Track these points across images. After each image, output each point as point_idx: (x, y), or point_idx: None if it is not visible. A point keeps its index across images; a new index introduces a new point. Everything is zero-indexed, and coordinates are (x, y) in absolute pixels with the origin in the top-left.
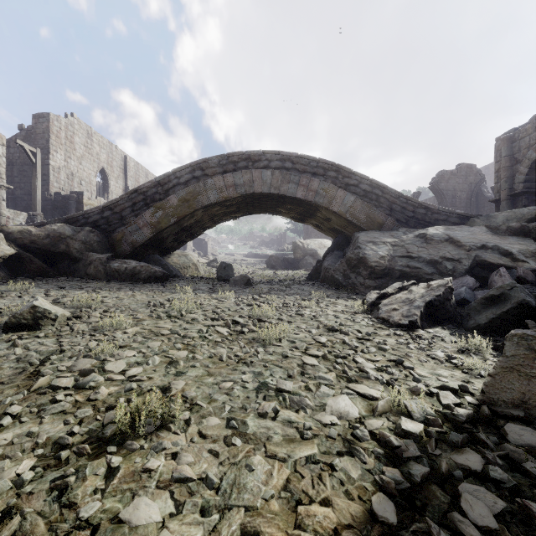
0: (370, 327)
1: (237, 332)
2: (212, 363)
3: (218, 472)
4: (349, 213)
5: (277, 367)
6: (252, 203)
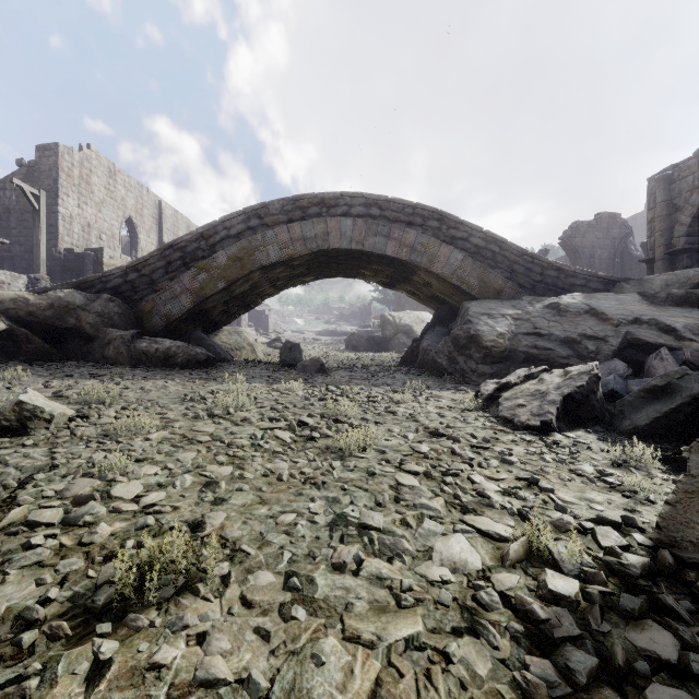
0: (488, 429)
1: (304, 437)
2: (267, 484)
3: (267, 668)
4: (456, 275)
5: (360, 490)
6: (327, 262)
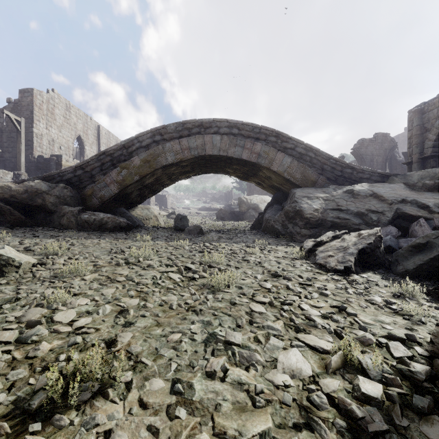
0: (309, 272)
1: (188, 278)
2: (162, 311)
3: None
4: (287, 172)
5: (226, 315)
6: (204, 164)
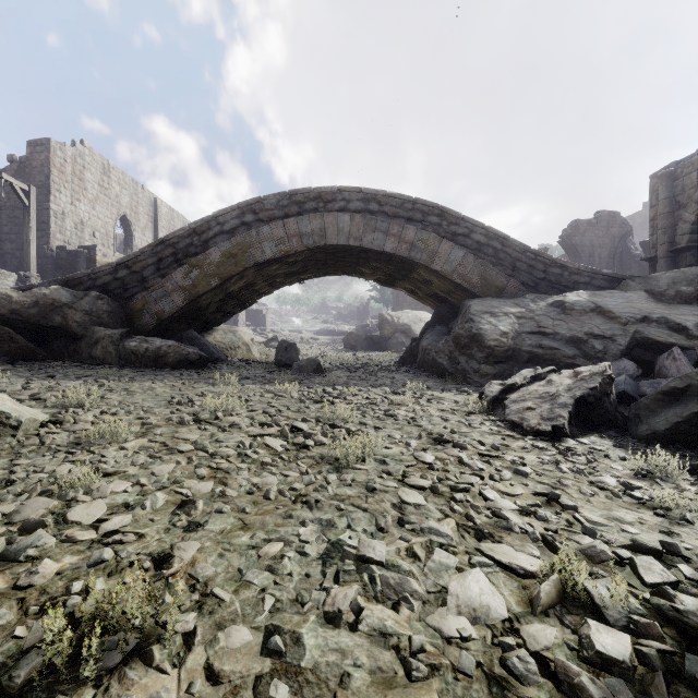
0: (495, 435)
1: (297, 445)
2: (252, 503)
3: None
4: (457, 273)
5: (359, 509)
6: (324, 259)
